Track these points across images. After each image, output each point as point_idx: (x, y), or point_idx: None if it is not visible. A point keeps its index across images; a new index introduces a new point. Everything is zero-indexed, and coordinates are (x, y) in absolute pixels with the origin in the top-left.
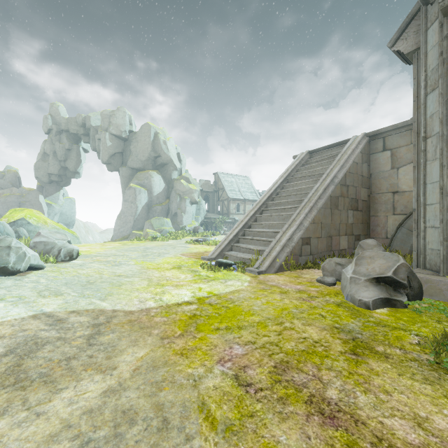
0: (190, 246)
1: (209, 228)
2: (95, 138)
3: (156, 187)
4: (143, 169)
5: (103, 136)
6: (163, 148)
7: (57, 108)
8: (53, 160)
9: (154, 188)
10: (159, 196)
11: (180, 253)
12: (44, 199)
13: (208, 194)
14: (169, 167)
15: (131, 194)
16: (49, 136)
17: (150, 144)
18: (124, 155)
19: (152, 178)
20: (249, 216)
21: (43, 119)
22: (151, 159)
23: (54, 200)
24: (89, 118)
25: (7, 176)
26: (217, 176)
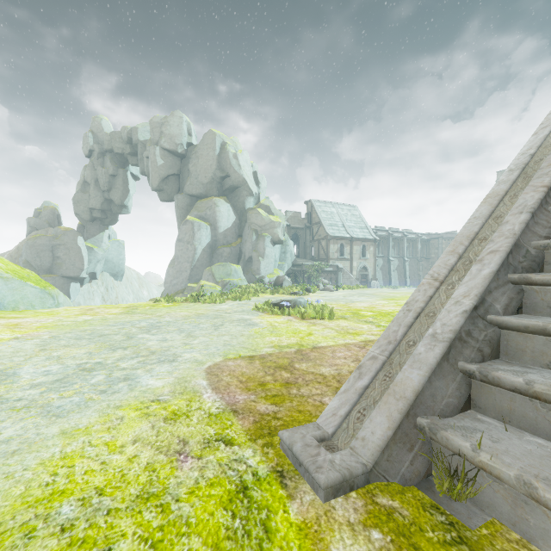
0: (261, 319)
1: (299, 280)
2: (143, 156)
3: (223, 220)
4: (206, 195)
5: (152, 152)
6: (233, 163)
7: (100, 122)
8: (95, 191)
9: (219, 222)
10: (227, 233)
11: (213, 362)
12: (85, 241)
13: (298, 232)
14: (242, 192)
15: (188, 231)
16: (91, 160)
17: (215, 159)
18: (181, 178)
19: (217, 208)
20: (523, 211)
21: (83, 138)
22: (216, 181)
23: (97, 243)
24: (137, 130)
25: (43, 213)
26: (310, 206)
